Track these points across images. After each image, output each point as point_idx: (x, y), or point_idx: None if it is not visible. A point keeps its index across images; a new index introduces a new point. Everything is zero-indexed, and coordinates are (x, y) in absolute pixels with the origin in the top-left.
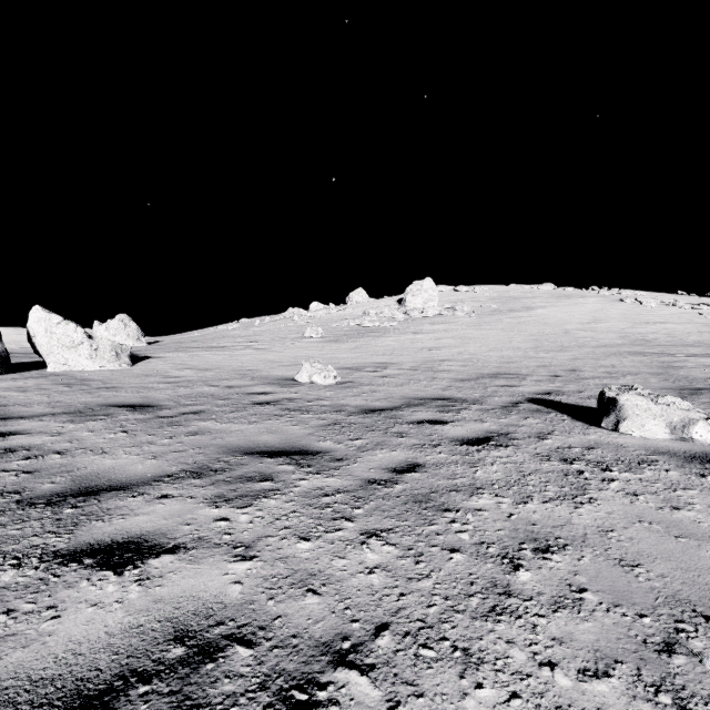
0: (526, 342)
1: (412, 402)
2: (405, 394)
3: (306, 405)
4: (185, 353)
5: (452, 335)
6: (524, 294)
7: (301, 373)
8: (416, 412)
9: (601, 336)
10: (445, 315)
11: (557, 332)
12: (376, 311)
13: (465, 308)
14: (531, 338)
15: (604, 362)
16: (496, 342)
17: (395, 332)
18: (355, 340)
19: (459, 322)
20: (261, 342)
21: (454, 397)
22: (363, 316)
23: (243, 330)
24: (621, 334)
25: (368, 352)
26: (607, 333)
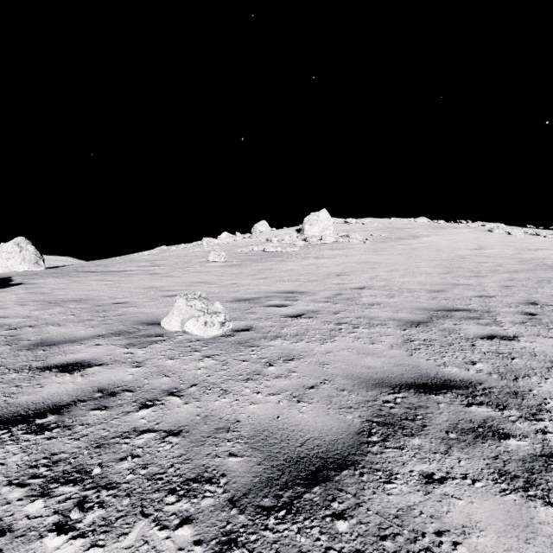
0: (433, 267)
1: (381, 404)
2: (349, 366)
3: (125, 428)
4: (70, 278)
5: (354, 260)
6: (405, 225)
7: (169, 315)
8: (439, 488)
9: (501, 261)
10: (341, 242)
11: (454, 257)
12: (278, 238)
13: (358, 236)
14: (435, 263)
15: (545, 290)
16: (402, 267)
17: (297, 257)
18: (258, 264)
19: (356, 248)
20: (162, 266)
21: (453, 379)
22: (266, 243)
23: (154, 254)
24: (517, 259)
25: (272, 277)
26: (502, 258)
